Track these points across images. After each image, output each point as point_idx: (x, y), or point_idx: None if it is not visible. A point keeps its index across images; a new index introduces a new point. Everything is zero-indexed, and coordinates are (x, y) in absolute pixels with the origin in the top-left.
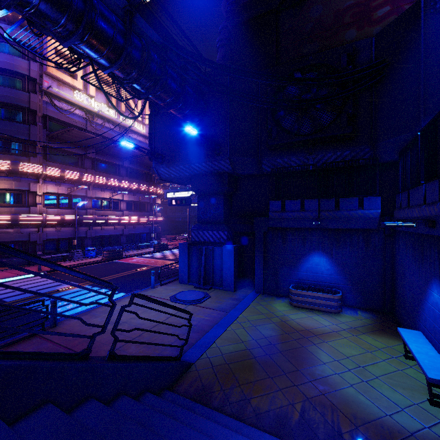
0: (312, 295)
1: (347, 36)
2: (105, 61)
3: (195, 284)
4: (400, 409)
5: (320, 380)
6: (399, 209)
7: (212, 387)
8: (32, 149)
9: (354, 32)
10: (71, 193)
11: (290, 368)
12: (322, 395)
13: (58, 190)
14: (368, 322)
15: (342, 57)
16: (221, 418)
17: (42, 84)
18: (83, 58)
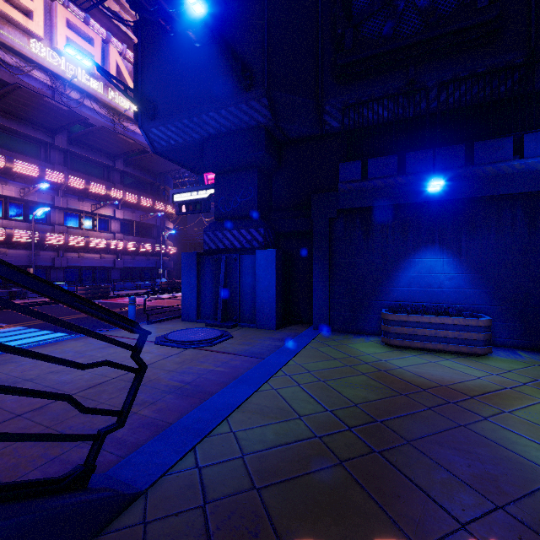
0: (430, 321)
1: None
2: None
3: (209, 320)
4: None
5: None
6: None
7: None
8: None
9: None
10: (27, 198)
11: (468, 502)
12: None
13: (2, 191)
14: None
15: None
16: None
17: None
18: None
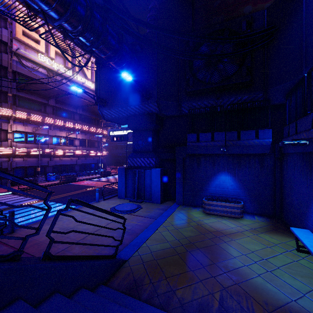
0: (220, 204)
1: (245, 10)
2: (55, 13)
3: (130, 198)
4: (302, 294)
5: (233, 271)
6: (287, 137)
7: (143, 280)
8: (4, 97)
9: (250, 7)
10: (36, 132)
11: (207, 262)
12: (236, 285)
13: (25, 129)
14: (263, 224)
15: (242, 23)
16: (150, 310)
17: (12, 46)
18: (38, 13)
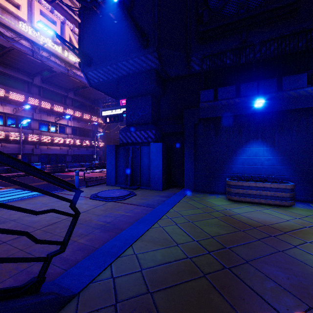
0: (256, 186)
1: None
2: None
3: (122, 185)
4: None
5: None
6: None
7: None
8: None
9: None
10: (17, 114)
11: (290, 304)
12: None
13: (3, 110)
14: None
15: None
16: None
17: None
18: None
